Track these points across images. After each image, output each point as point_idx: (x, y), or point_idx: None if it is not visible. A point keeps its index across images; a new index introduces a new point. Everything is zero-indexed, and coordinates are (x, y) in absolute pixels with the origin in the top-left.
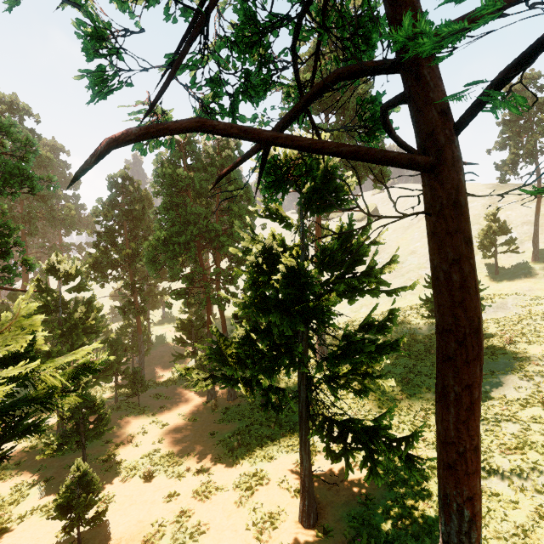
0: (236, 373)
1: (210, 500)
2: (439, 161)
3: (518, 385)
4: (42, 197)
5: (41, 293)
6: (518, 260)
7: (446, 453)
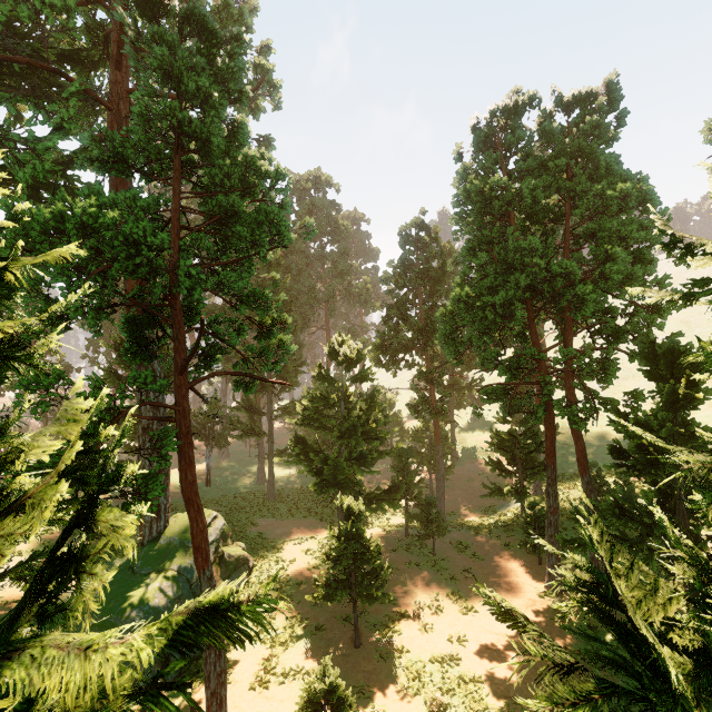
0: None
1: None
2: None
3: None
4: (341, 273)
5: (323, 382)
6: None
7: None
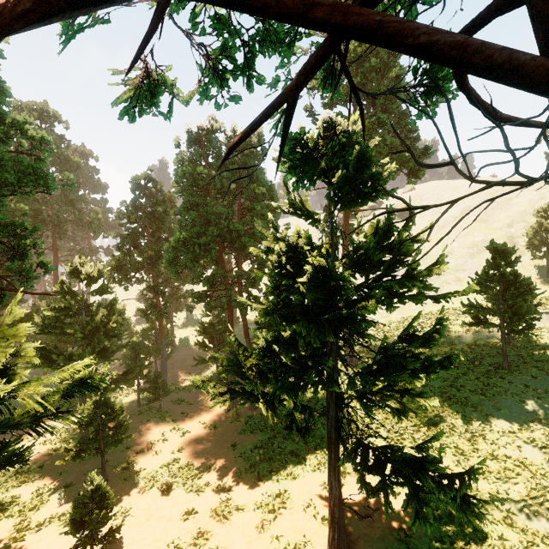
0: (257, 388)
1: (229, 521)
2: None
3: None
4: (71, 201)
5: (64, 296)
6: None
7: None
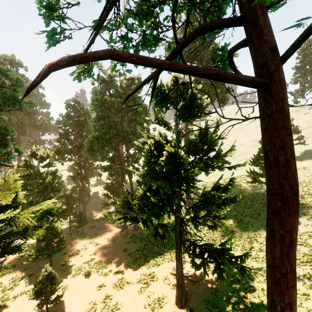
0: (138, 216)
1: (123, 289)
2: (270, 82)
3: (307, 223)
4: (29, 113)
5: (27, 168)
6: (304, 149)
7: (273, 273)
